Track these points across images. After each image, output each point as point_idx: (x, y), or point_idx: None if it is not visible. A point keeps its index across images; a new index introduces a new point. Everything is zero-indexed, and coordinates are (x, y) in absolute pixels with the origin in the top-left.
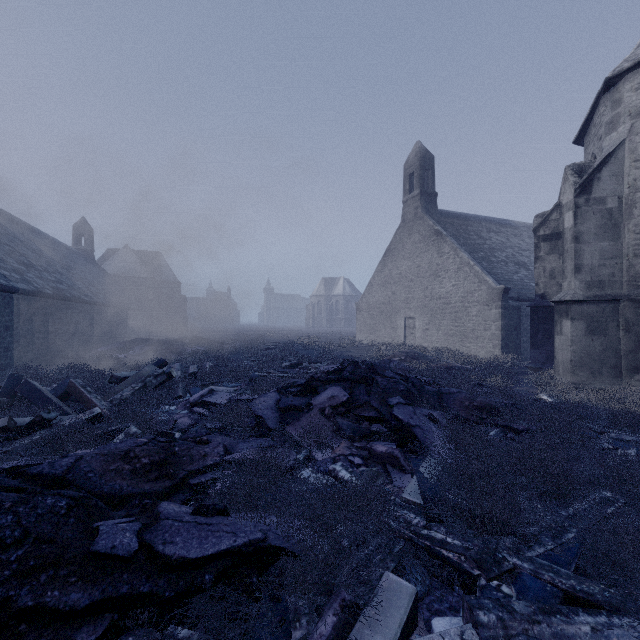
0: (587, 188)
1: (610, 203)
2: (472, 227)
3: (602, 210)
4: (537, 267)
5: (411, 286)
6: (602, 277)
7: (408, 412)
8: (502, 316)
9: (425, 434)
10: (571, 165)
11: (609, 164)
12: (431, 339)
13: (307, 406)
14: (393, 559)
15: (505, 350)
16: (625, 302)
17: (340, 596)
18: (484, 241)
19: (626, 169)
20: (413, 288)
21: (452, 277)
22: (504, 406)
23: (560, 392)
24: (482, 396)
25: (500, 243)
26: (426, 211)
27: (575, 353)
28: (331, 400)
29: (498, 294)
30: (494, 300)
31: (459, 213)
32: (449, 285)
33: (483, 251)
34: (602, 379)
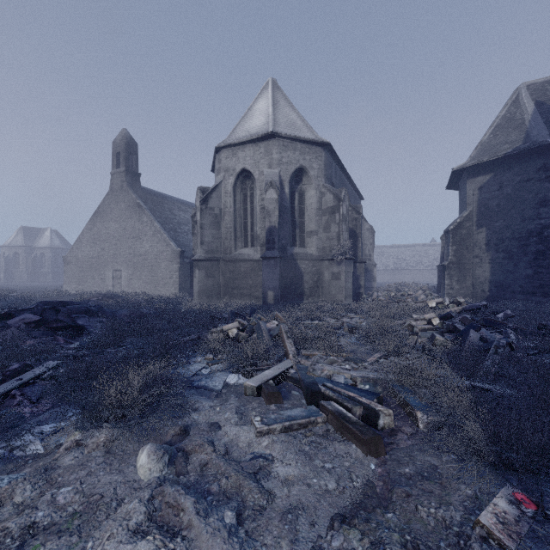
0: (206, 201)
1: (216, 211)
2: (167, 205)
3: (213, 214)
4: (194, 239)
5: (118, 244)
6: (213, 248)
7: (84, 318)
8: (180, 269)
9: (92, 326)
10: (200, 187)
11: (216, 191)
12: (134, 286)
13: (2, 327)
14: (55, 360)
15: (182, 291)
16: (222, 261)
17: (23, 362)
18: (175, 217)
19: (223, 196)
20: (120, 246)
21: (149, 240)
22: (148, 313)
23: (189, 307)
24: (139, 310)
25: (186, 219)
26: (131, 186)
27: (200, 287)
28: (25, 319)
29: (178, 254)
30: (175, 258)
31: (159, 192)
32: (147, 246)
33: (173, 224)
34: (213, 300)
